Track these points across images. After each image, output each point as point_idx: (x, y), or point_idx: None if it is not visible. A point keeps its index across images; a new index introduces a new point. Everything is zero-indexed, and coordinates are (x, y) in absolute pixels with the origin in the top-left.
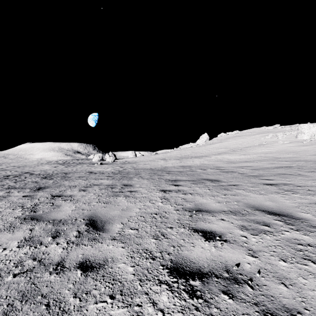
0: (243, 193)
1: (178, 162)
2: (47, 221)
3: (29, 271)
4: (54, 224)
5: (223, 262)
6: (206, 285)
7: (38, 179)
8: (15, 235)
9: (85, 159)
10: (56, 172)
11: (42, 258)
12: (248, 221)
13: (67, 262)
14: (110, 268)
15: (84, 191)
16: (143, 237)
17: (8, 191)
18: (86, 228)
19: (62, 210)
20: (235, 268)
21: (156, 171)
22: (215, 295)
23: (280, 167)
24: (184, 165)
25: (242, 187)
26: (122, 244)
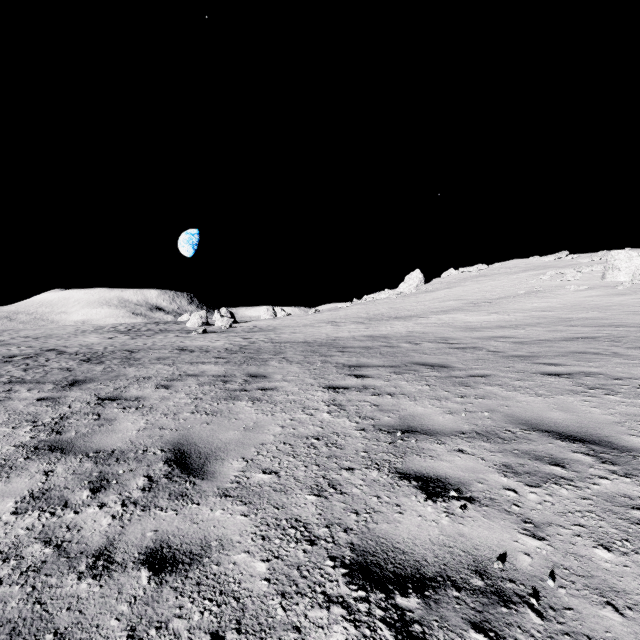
0: (500, 394)
1: (363, 328)
2: (83, 455)
3: (32, 571)
4: (98, 460)
5: (469, 552)
6: (434, 607)
7: (73, 364)
8: (10, 485)
9: (172, 323)
10: (111, 348)
11: (64, 540)
12: (516, 455)
13: (120, 549)
14: (216, 564)
15: (166, 388)
16: (289, 491)
17: (7, 389)
18: (166, 469)
19: (117, 430)
20: (498, 566)
21: (316, 346)
22: (456, 632)
23: (574, 338)
24: (375, 335)
25: (497, 381)
26: (244, 507)
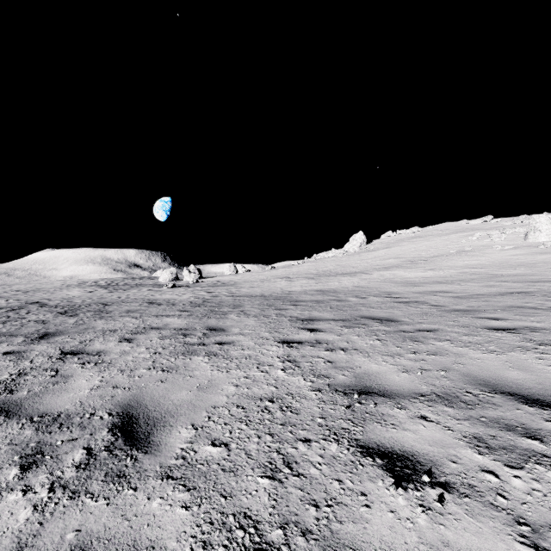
0: (452, 350)
1: (313, 283)
2: (26, 419)
3: None
4: (40, 427)
5: None
6: None
7: (49, 317)
8: None
9: (147, 278)
10: (88, 301)
11: None
12: (484, 423)
13: None
14: None
15: (128, 342)
16: (239, 471)
17: None
18: (109, 439)
19: (70, 388)
20: None
21: (272, 300)
22: None
23: (507, 293)
24: (325, 289)
25: (446, 336)
26: (186, 495)
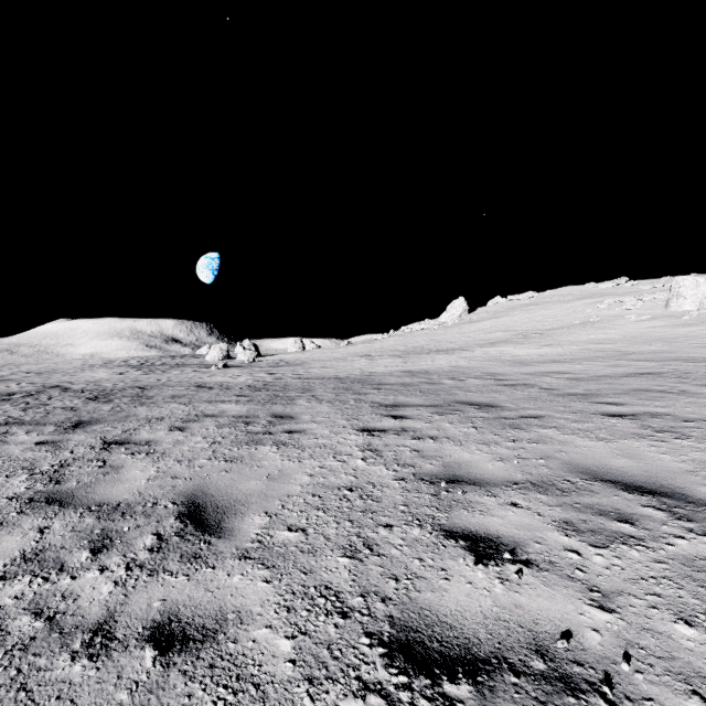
0: (556, 438)
1: (400, 362)
2: (84, 508)
3: (19, 649)
4: (101, 515)
5: (527, 627)
6: (488, 696)
7: (77, 403)
8: None
9: (190, 356)
10: (121, 385)
11: (58, 611)
12: (577, 509)
13: (122, 623)
14: (232, 642)
15: (180, 431)
16: (318, 552)
17: (3, 431)
18: (178, 526)
19: (124, 479)
20: (563, 645)
21: (349, 382)
22: None
23: (636, 373)
24: (414, 370)
25: (552, 423)
26: (266, 572)
